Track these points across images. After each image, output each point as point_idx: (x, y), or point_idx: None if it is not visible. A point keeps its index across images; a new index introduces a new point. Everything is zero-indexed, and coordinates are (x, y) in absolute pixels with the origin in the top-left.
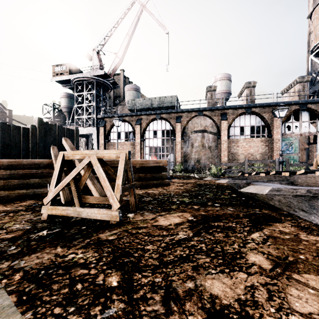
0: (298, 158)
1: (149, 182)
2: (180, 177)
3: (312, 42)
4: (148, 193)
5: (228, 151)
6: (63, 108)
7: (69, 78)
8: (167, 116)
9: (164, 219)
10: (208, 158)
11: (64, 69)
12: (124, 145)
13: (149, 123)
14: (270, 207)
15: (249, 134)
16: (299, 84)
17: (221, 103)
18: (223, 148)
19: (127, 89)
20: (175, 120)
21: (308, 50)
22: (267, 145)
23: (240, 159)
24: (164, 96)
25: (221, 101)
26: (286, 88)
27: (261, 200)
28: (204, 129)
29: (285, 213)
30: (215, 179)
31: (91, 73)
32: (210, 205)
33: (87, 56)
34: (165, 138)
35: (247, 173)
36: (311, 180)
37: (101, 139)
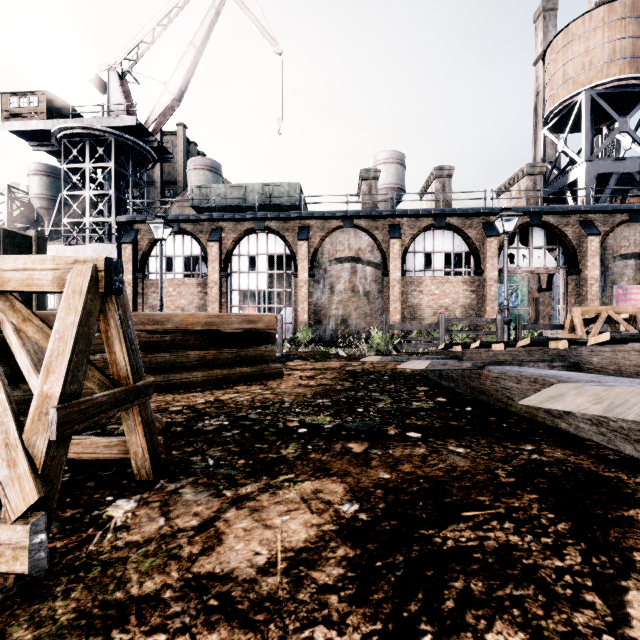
0: (528, 315)
1: (228, 371)
2: (306, 356)
3: (546, 104)
4: (221, 401)
5: (403, 302)
6: (36, 200)
7: (47, 126)
8: (279, 226)
9: (250, 522)
10: (364, 315)
11: (34, 104)
12: (182, 287)
13: (240, 240)
14: (554, 435)
15: (443, 269)
16: (527, 179)
17: (389, 205)
18: (394, 295)
19: (193, 168)
20: (297, 234)
21: (535, 123)
22: (474, 291)
23: (426, 318)
24: (273, 184)
25: (389, 200)
26: (505, 185)
27: (522, 413)
28: (355, 256)
29: (612, 457)
30: (389, 359)
31: (105, 121)
32: (394, 436)
33: (96, 81)
34: (275, 272)
35: (458, 344)
36: (630, 358)
37: (126, 272)
